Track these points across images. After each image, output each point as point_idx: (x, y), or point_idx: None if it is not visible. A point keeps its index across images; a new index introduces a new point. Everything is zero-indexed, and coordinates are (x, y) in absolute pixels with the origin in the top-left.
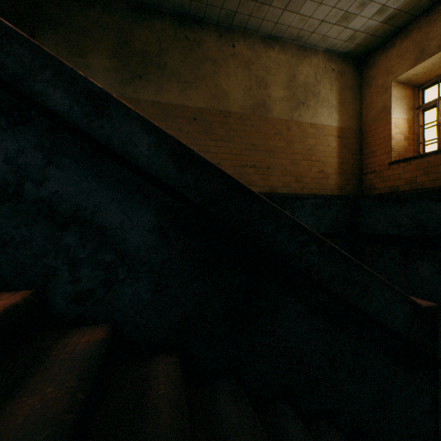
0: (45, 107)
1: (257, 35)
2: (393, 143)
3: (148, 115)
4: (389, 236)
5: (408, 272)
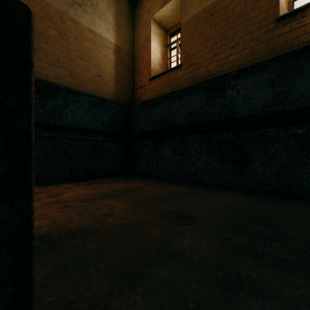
0: None
1: None
2: (152, 65)
3: None
4: (148, 131)
5: (158, 156)
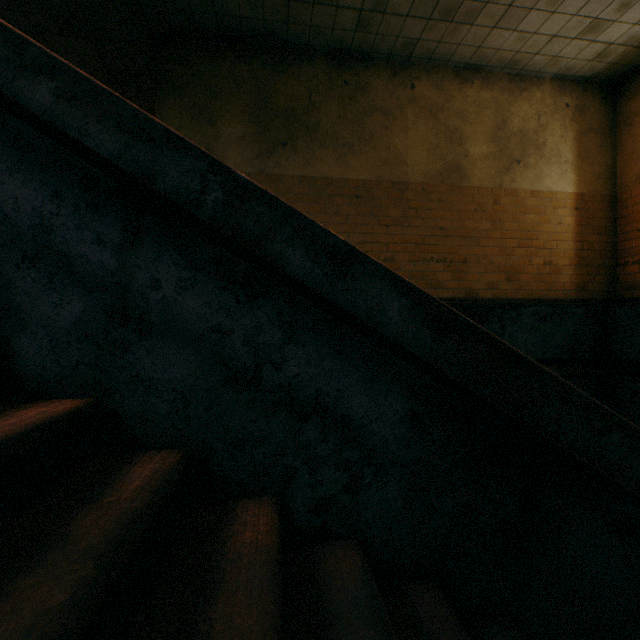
0: (298, 282)
1: (447, 67)
2: None
3: (294, 196)
4: None
5: None
